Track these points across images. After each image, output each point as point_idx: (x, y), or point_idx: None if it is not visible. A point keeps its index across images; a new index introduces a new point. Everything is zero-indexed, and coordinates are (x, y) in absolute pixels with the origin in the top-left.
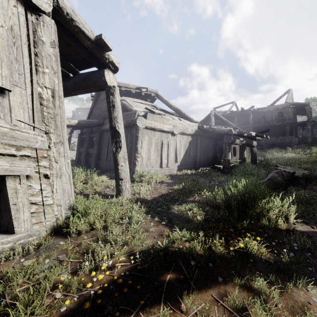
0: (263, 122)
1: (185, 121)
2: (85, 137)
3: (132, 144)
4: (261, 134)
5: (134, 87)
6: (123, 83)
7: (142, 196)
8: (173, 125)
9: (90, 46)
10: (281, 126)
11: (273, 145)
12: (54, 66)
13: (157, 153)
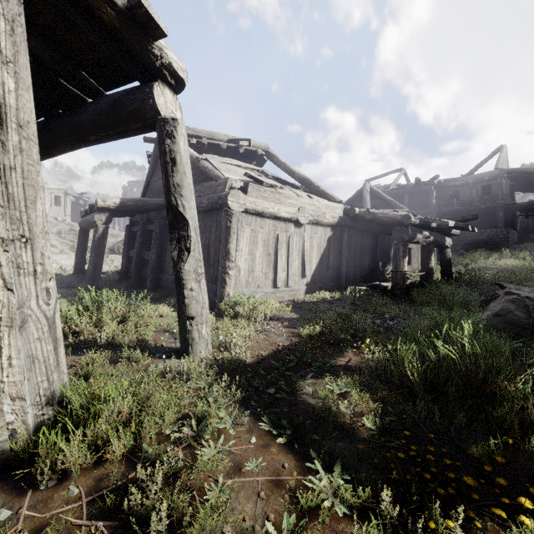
0: (455, 203)
1: (321, 200)
2: (137, 231)
3: (219, 243)
4: (464, 225)
5: (225, 139)
6: (205, 132)
7: (236, 355)
8: (298, 206)
9: (117, 23)
10: (488, 211)
11: (474, 245)
12: (3, 45)
13: (268, 261)
